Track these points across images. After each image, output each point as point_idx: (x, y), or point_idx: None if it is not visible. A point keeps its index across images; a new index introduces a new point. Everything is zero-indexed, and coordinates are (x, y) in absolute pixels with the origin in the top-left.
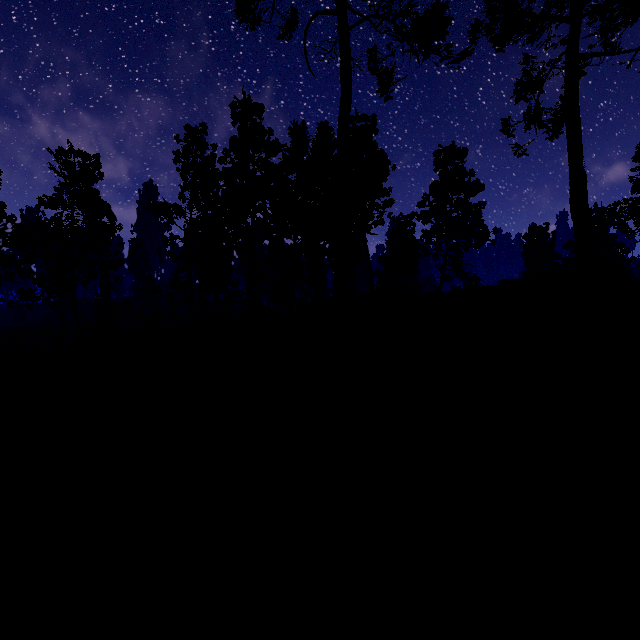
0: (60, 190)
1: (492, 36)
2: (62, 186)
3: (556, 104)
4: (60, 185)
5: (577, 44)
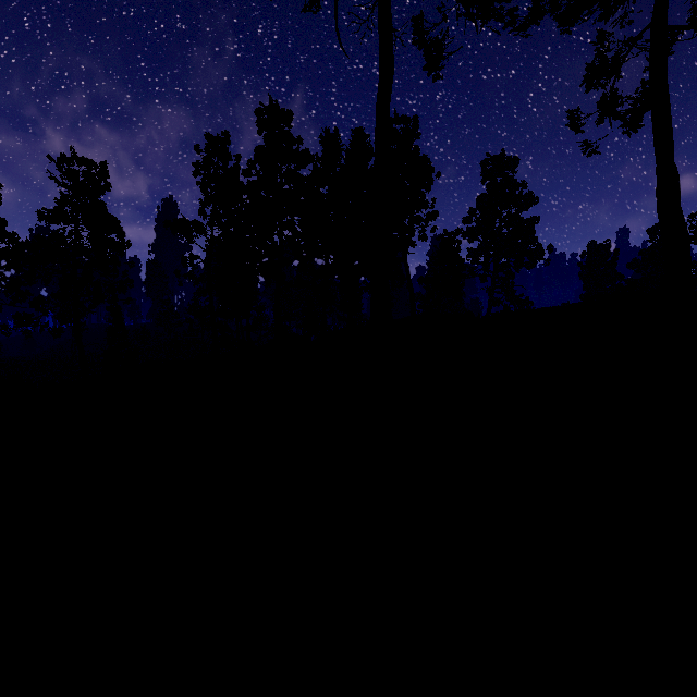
0: (62, 202)
1: (557, 14)
2: (64, 198)
3: (636, 90)
4: (62, 197)
5: (665, 14)
